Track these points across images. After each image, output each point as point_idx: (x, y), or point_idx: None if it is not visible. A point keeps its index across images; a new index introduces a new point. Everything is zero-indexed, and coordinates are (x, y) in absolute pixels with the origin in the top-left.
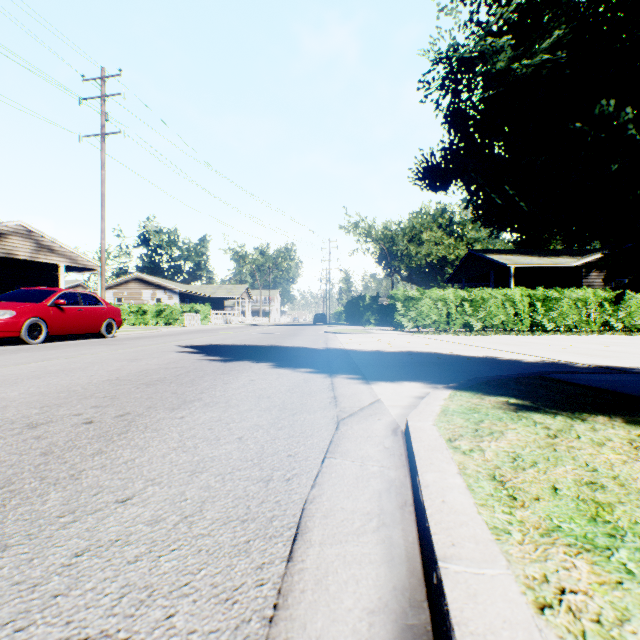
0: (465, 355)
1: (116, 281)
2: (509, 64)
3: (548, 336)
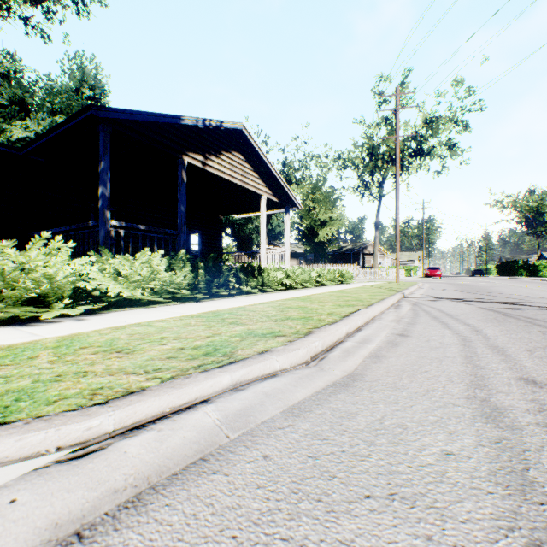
0: None
1: None
2: None
3: None
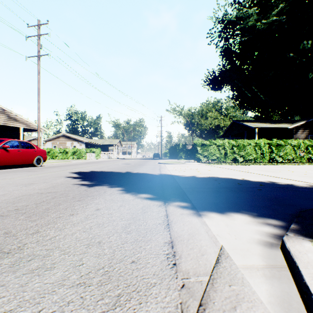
0: (253, 180)
1: (53, 137)
2: (255, 23)
3: (282, 165)
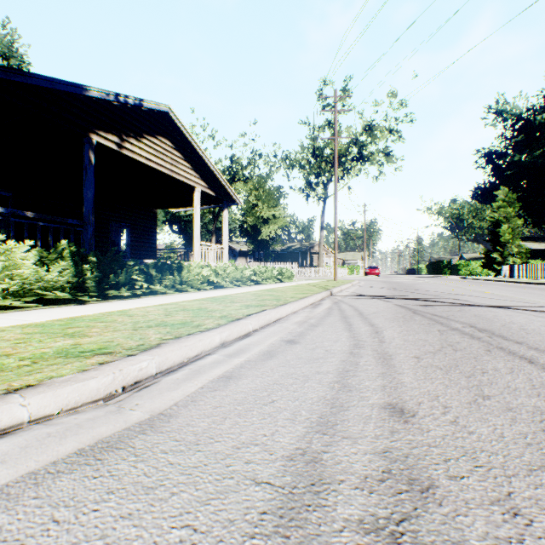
0: None
1: None
2: (520, 158)
3: None
